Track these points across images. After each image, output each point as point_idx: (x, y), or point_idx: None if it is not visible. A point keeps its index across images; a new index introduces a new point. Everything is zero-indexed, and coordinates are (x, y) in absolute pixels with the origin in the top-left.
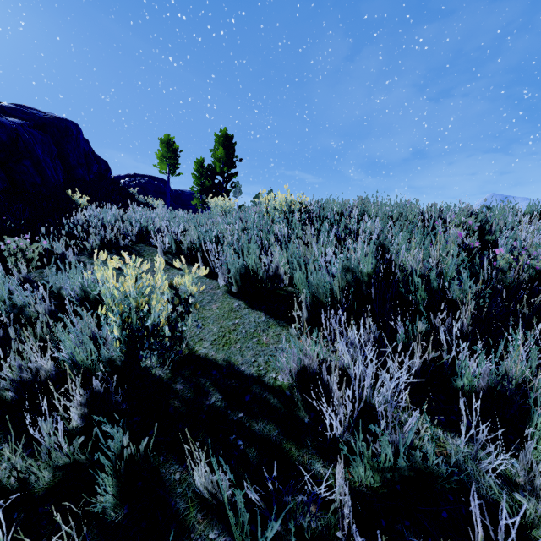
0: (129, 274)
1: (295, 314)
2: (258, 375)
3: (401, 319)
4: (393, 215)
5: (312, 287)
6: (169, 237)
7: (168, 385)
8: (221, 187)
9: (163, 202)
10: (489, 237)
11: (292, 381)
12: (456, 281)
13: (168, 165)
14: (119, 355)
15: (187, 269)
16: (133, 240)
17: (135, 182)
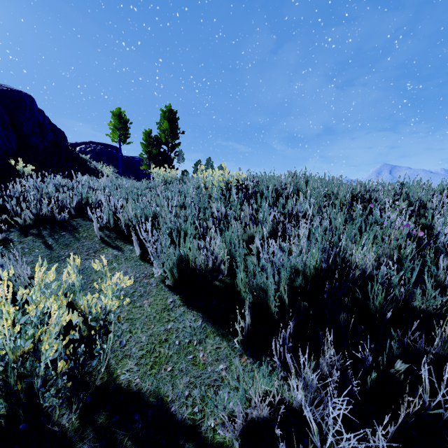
0: (1, 314)
1: (237, 327)
2: (192, 423)
3: (353, 322)
4: (326, 194)
5: (256, 292)
6: (106, 212)
7: (72, 444)
8: (166, 155)
9: (112, 169)
10: (422, 220)
11: (235, 436)
12: (418, 288)
13: (119, 135)
14: (3, 407)
15: (108, 272)
16: (72, 213)
17: (90, 148)
